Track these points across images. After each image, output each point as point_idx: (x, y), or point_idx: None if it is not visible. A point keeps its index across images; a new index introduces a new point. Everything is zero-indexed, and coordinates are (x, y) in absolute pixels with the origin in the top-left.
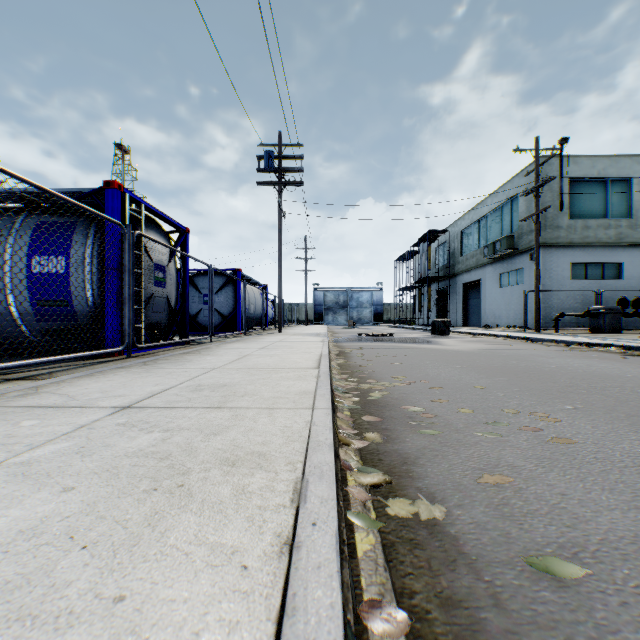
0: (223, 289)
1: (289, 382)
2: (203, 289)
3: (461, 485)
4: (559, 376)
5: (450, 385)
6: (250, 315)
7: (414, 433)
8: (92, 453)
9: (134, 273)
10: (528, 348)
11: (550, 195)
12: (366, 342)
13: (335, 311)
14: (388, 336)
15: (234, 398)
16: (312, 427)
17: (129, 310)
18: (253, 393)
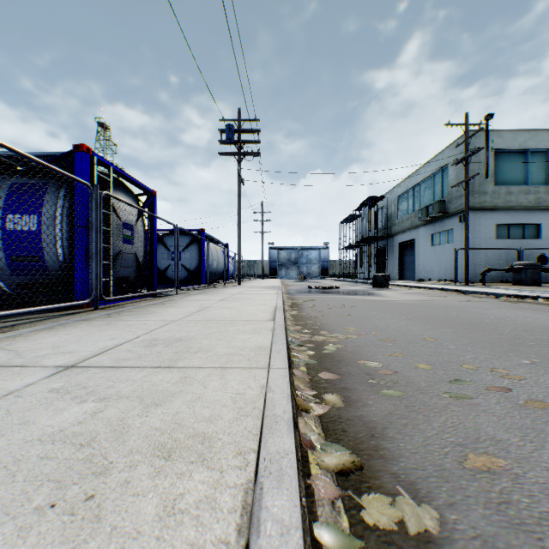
0: (189, 247)
1: (245, 336)
2: (171, 247)
3: (444, 469)
4: (502, 327)
5: (401, 337)
6: (213, 270)
7: (376, 394)
8: (0, 435)
9: (101, 230)
10: (462, 300)
11: (477, 164)
12: (316, 294)
13: (287, 267)
14: (335, 288)
15: (187, 355)
16: (268, 394)
17: (96, 265)
18: (207, 349)
